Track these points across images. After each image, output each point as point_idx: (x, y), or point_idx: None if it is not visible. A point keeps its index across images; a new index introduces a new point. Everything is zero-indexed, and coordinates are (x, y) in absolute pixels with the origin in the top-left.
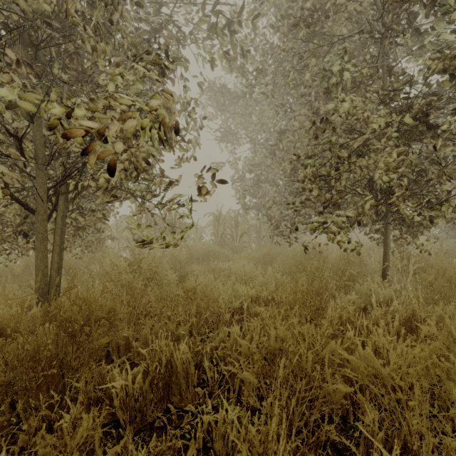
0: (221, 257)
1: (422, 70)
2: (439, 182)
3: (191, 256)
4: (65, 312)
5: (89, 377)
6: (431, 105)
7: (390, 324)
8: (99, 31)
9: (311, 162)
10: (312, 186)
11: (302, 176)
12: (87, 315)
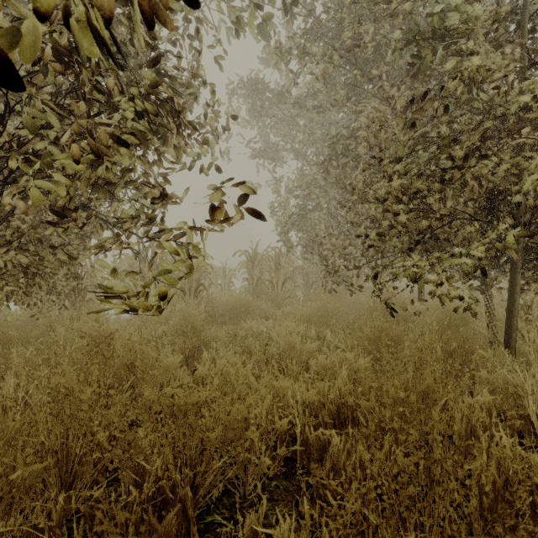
0: (257, 312)
1: None
2: None
3: (214, 312)
4: None
5: None
6: None
7: None
8: None
9: (401, 168)
10: (398, 208)
11: (383, 192)
12: None
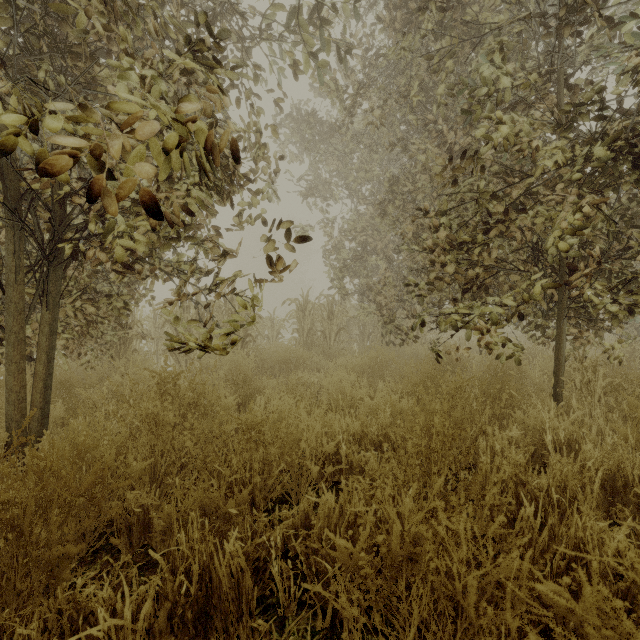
0: (308, 365)
1: (623, 75)
2: (639, 252)
3: (262, 364)
4: (7, 486)
5: (42, 619)
6: (634, 131)
7: (587, 488)
8: (107, 6)
9: (446, 220)
10: (446, 258)
11: (431, 243)
12: (57, 487)
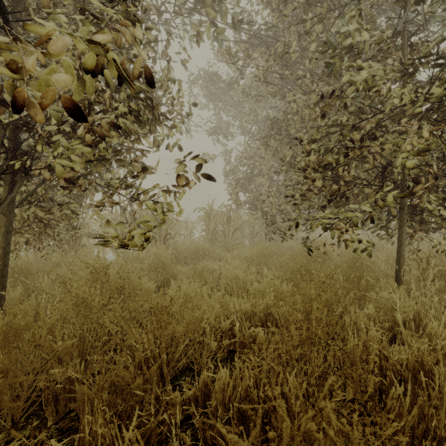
0: (212, 255)
1: None
2: None
3: (178, 255)
4: None
5: None
6: None
7: (441, 363)
8: None
9: (315, 146)
10: (315, 176)
11: (304, 164)
12: None
